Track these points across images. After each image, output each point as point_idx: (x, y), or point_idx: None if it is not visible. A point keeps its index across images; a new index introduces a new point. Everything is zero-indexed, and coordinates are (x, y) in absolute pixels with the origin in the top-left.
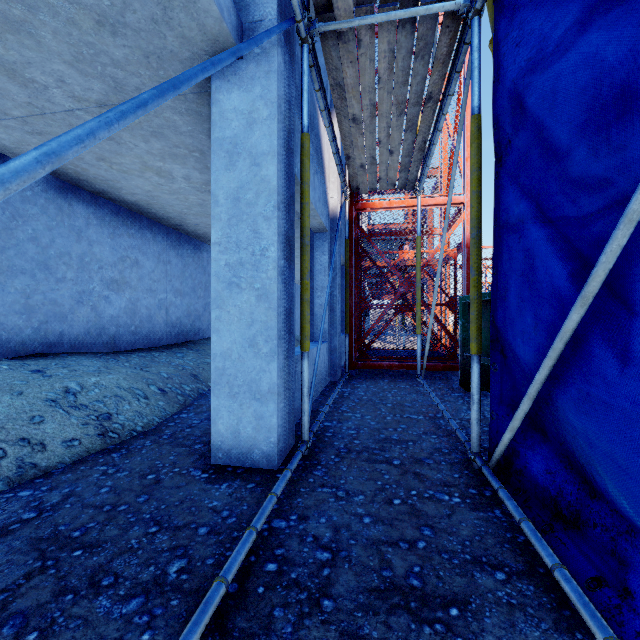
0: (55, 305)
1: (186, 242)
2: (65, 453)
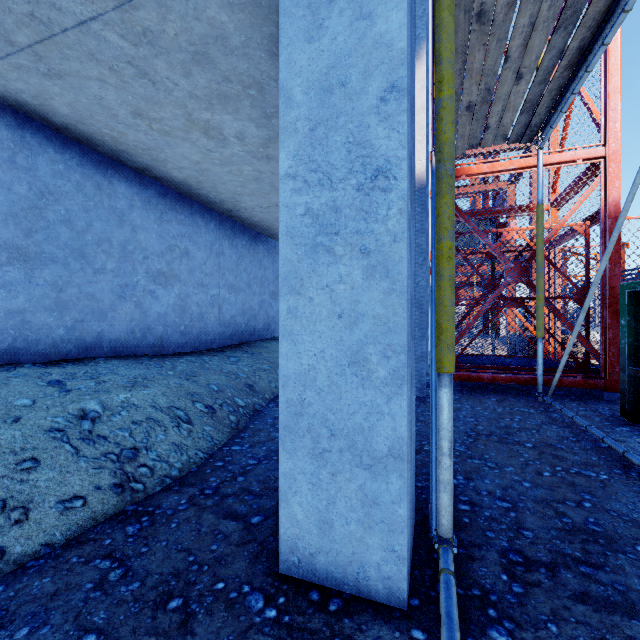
0: (93, 300)
1: (240, 232)
2: (57, 524)
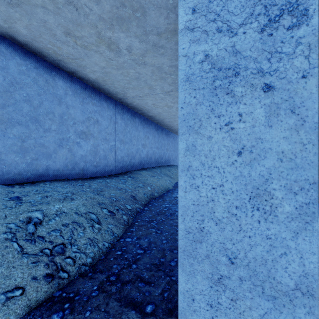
0: (43, 147)
1: (126, 111)
2: None
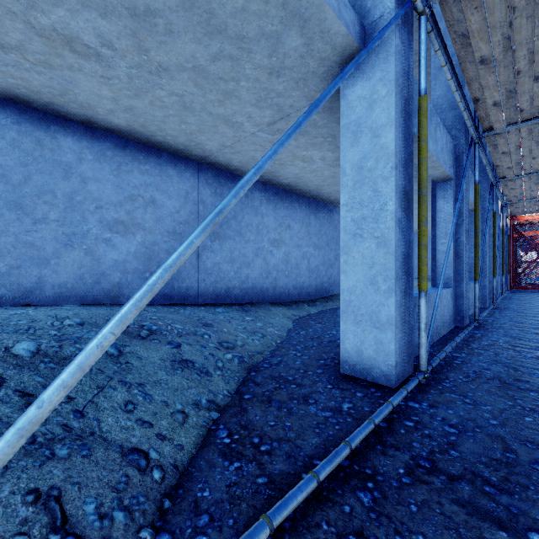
0: None
1: None
2: None
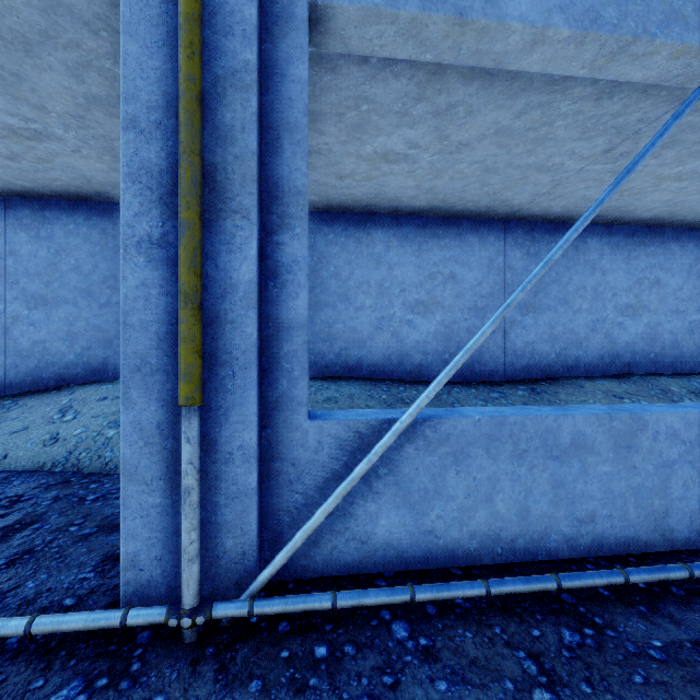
0: (354, 332)
1: (546, 232)
2: None
